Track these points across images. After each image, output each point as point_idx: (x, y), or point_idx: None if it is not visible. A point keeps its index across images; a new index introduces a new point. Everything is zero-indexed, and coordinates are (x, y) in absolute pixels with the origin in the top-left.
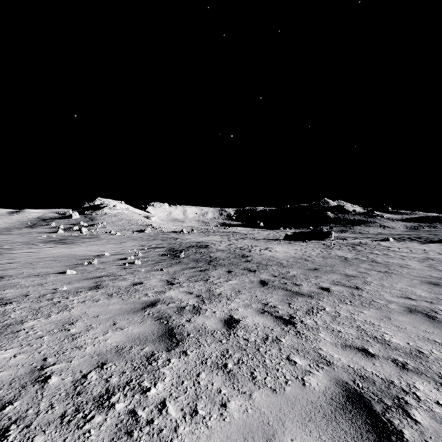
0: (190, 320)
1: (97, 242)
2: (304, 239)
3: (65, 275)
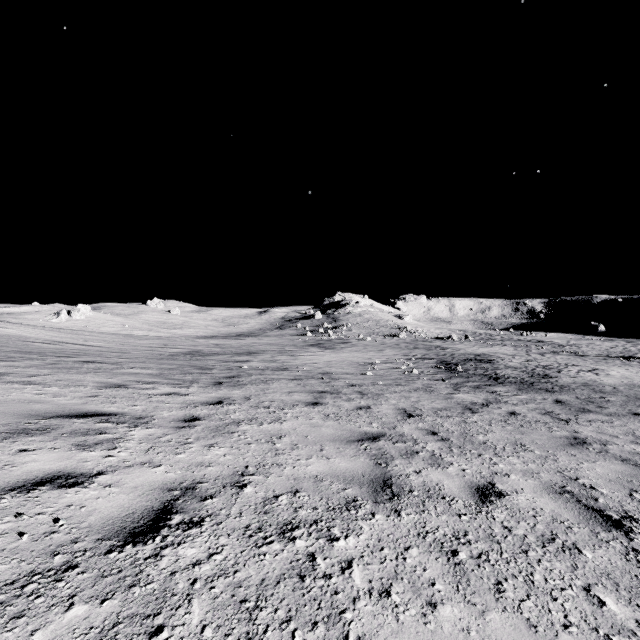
0: (481, 408)
1: (354, 348)
2: None
3: (366, 375)
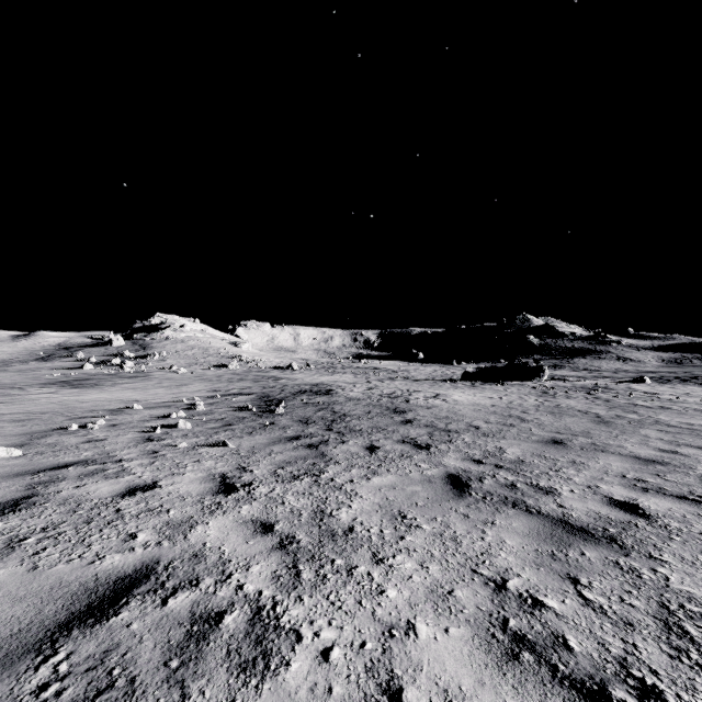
0: None
1: (139, 383)
2: (497, 380)
3: None
